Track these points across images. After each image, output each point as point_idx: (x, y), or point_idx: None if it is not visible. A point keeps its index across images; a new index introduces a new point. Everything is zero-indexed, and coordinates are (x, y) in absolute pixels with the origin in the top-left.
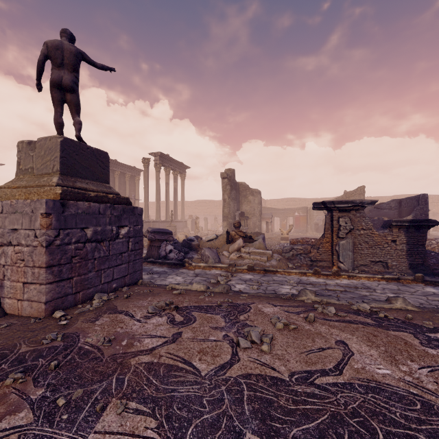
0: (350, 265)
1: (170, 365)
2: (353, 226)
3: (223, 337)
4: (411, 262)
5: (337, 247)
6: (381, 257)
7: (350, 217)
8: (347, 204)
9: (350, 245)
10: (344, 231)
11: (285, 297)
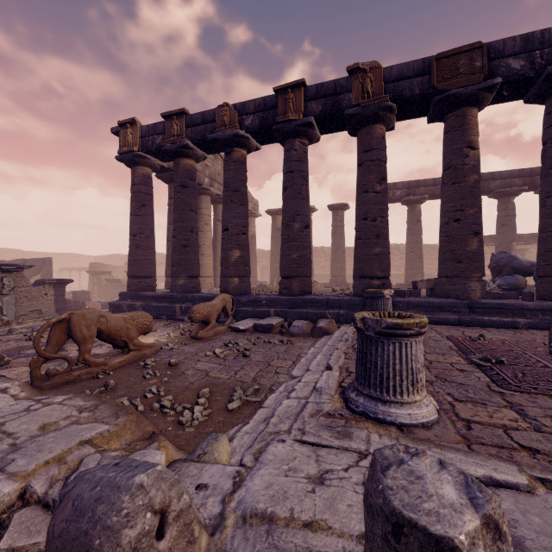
0: (14, 316)
1: (16, 348)
2: (16, 285)
3: (16, 342)
4: (58, 307)
5: (0, 303)
6: (38, 307)
7: (13, 277)
8: (12, 267)
9: (14, 300)
10: (9, 289)
11: (5, 334)
